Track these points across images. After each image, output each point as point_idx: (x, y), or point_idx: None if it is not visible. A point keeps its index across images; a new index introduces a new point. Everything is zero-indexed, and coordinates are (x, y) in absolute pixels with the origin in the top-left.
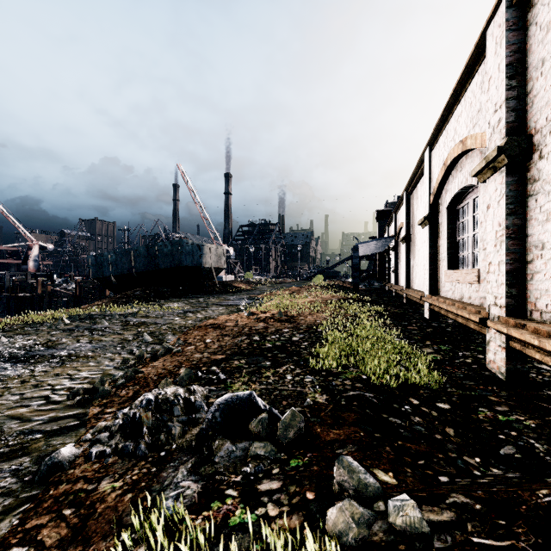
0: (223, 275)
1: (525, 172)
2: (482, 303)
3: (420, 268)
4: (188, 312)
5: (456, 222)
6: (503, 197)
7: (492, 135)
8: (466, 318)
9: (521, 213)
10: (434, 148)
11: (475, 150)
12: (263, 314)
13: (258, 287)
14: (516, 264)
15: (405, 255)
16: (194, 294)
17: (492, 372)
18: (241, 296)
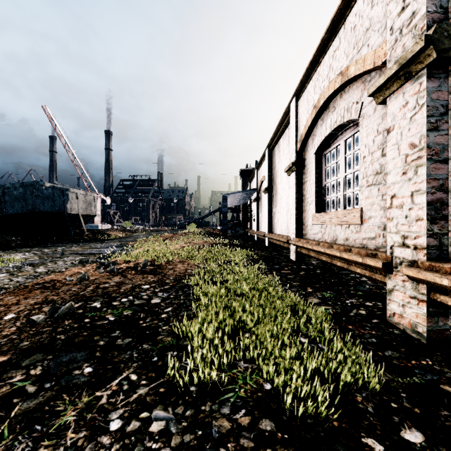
0: (98, 224)
1: (447, 78)
2: (366, 244)
3: (283, 214)
4: (28, 266)
5: (323, 167)
6: (421, 109)
7: (397, 40)
8: (353, 261)
9: (443, 128)
10: (301, 97)
11: (355, 82)
12: (126, 264)
13: (134, 235)
14: (437, 194)
15: (267, 203)
16: (54, 243)
17: (399, 329)
18: (111, 244)
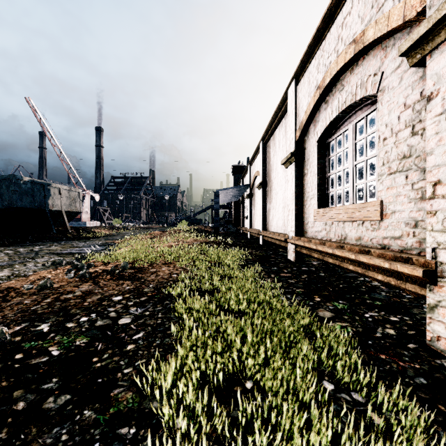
0: (86, 221)
1: None
2: (388, 245)
3: (278, 210)
4: None
5: (327, 157)
6: None
7: None
8: (373, 266)
9: None
10: (301, 79)
11: (372, 51)
12: (103, 266)
13: (122, 233)
14: None
15: (261, 199)
16: (33, 241)
17: None
18: (95, 242)
